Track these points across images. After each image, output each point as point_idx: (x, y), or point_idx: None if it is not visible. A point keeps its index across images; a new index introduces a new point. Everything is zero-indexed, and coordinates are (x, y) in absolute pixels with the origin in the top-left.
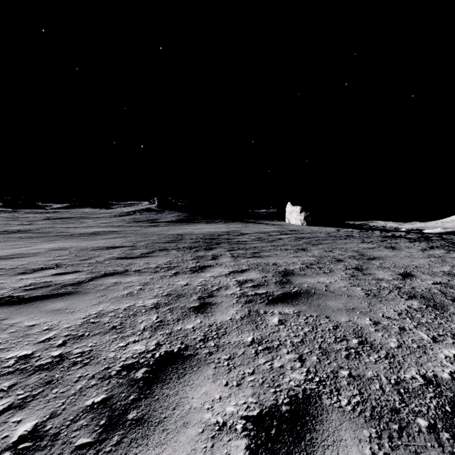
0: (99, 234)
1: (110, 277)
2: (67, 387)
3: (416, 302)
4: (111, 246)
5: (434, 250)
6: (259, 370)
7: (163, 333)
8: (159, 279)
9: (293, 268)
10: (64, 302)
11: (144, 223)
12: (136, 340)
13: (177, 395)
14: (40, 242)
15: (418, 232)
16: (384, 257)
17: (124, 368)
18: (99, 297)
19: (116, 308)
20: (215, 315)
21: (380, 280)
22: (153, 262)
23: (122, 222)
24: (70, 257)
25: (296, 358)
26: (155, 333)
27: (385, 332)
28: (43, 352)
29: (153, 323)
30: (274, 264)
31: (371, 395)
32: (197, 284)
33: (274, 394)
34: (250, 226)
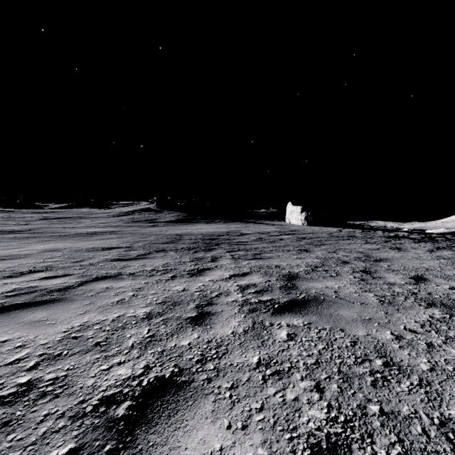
0: (95, 234)
1: (101, 281)
2: (27, 430)
3: (438, 311)
4: (107, 247)
5: (442, 251)
6: (269, 405)
7: (154, 351)
8: (154, 284)
9: (297, 271)
10: (46, 311)
11: (143, 223)
12: (122, 362)
13: (166, 444)
14: (34, 243)
15: (421, 233)
16: (391, 258)
17: (103, 402)
18: (86, 305)
19: (103, 318)
20: (214, 327)
21: (392, 284)
22: (150, 264)
23: (120, 222)
24: (62, 258)
25: (312, 387)
26: (144, 352)
27: (412, 349)
28: (8, 378)
29: (143, 338)
30: (277, 266)
31: (414, 443)
32: (196, 289)
33: (289, 443)
34: (250, 226)
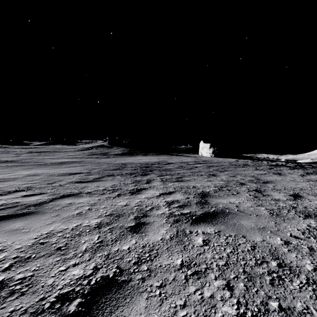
0: (65, 163)
1: (66, 198)
2: None
3: (313, 221)
4: (73, 172)
5: (310, 176)
6: (191, 302)
7: (102, 254)
8: (105, 200)
9: (208, 190)
10: (23, 222)
11: (98, 155)
12: (76, 263)
13: None
14: (21, 170)
15: (294, 162)
16: (274, 181)
17: (59, 299)
18: (53, 217)
19: (65, 227)
20: (148, 235)
21: (277, 200)
22: (102, 185)
23: (83, 154)
24: (39, 181)
25: (224, 285)
26: (94, 255)
27: (298, 252)
28: None
29: (94, 243)
30: (194, 187)
31: None
32: (135, 204)
33: None
34: (174, 157)
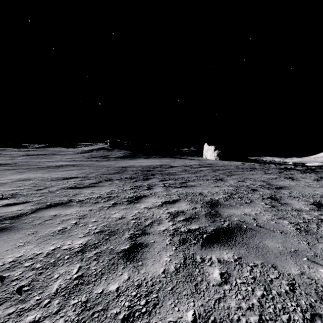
0: (61, 167)
1: (52, 209)
2: None
3: None
4: (68, 177)
5: None
6: None
7: (78, 301)
8: (97, 211)
9: (217, 198)
10: None
11: (98, 158)
12: (36, 320)
13: None
14: (12, 174)
15: (303, 165)
16: (288, 186)
17: None
18: (28, 235)
19: (38, 252)
20: (145, 264)
21: (300, 211)
22: (97, 192)
23: (82, 157)
24: (28, 187)
25: None
26: (66, 303)
27: None
28: None
29: (70, 279)
30: (200, 193)
31: None
32: (132, 216)
33: None
34: (177, 160)
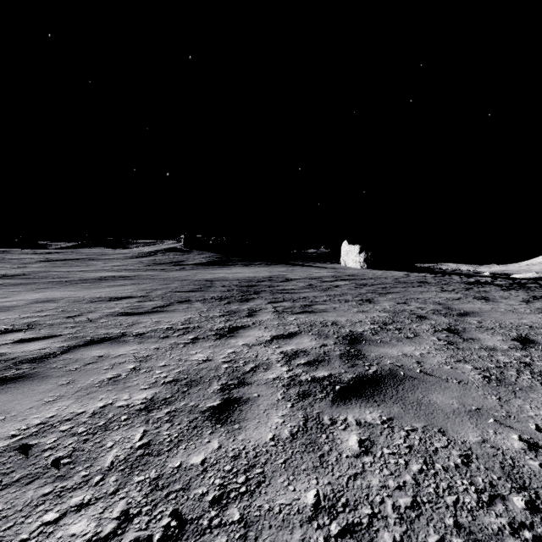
0: (105, 280)
1: (96, 346)
2: None
3: None
4: (117, 296)
5: (541, 302)
6: None
7: (144, 478)
8: (167, 350)
9: (361, 330)
10: None
11: (166, 266)
12: (85, 503)
13: None
14: (25, 291)
15: (506, 278)
16: (479, 311)
17: None
18: (61, 386)
19: (79, 410)
20: (245, 428)
21: (493, 350)
22: (166, 321)
23: (139, 264)
24: (54, 312)
25: None
26: (128, 480)
27: None
28: None
29: (132, 449)
30: (334, 323)
31: None
32: (223, 358)
33: None
34: (298, 270)
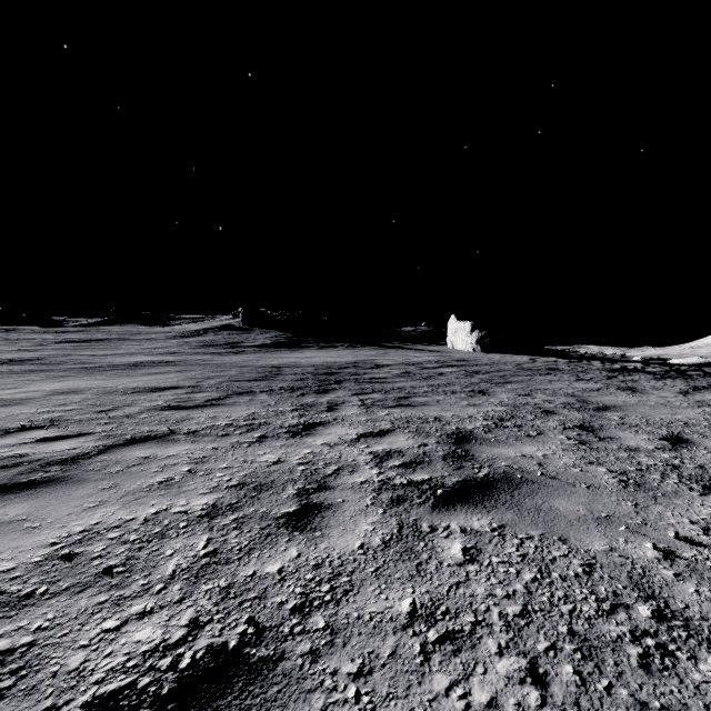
0: (142, 366)
1: (139, 446)
2: None
3: None
4: (159, 386)
5: (703, 393)
6: None
7: (213, 586)
8: (228, 450)
9: (471, 427)
10: (29, 503)
11: (220, 348)
12: (147, 611)
13: None
14: (41, 380)
15: (662, 363)
16: (622, 405)
17: None
18: (102, 491)
19: (128, 517)
20: (328, 535)
21: (634, 451)
22: (225, 416)
23: (185, 346)
24: (81, 405)
25: (523, 672)
26: (194, 589)
27: (700, 581)
28: None
29: (195, 557)
30: (437, 419)
31: None
32: (299, 460)
33: None
34: (391, 353)
